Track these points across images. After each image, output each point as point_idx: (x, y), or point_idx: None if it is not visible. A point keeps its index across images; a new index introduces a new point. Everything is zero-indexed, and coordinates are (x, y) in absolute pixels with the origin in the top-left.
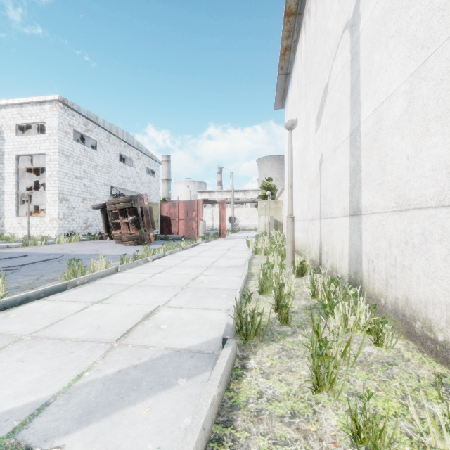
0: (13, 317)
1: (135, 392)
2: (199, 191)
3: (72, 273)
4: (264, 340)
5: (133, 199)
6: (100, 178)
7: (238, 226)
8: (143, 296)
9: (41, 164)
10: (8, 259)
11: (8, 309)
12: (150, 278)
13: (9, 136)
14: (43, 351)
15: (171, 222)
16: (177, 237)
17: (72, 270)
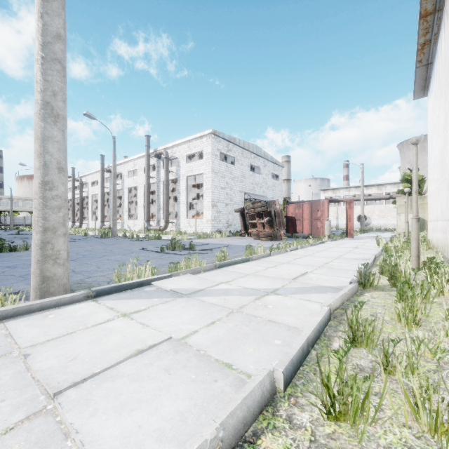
0: (237, 268)
1: (309, 292)
2: (321, 189)
3: (249, 252)
4: (376, 289)
5: (268, 204)
6: (236, 187)
7: (370, 226)
8: (295, 268)
9: (194, 179)
10: (201, 245)
11: (231, 265)
12: (294, 260)
13: (183, 163)
14: (262, 279)
15: (296, 222)
16: (303, 235)
17: (249, 251)
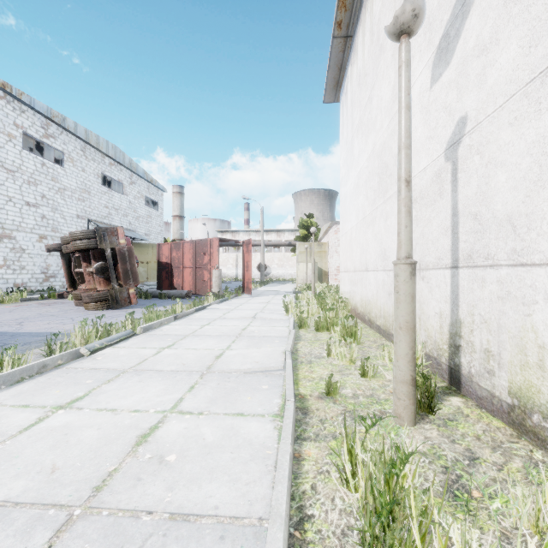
0: None
1: None
2: (219, 231)
3: None
4: None
5: (99, 234)
6: (69, 207)
7: (270, 276)
8: None
9: None
10: None
11: None
12: (18, 436)
13: None
14: None
15: (174, 271)
16: (179, 293)
17: None
